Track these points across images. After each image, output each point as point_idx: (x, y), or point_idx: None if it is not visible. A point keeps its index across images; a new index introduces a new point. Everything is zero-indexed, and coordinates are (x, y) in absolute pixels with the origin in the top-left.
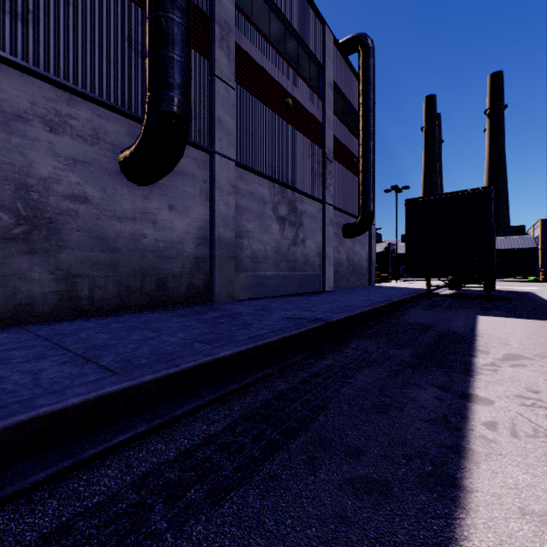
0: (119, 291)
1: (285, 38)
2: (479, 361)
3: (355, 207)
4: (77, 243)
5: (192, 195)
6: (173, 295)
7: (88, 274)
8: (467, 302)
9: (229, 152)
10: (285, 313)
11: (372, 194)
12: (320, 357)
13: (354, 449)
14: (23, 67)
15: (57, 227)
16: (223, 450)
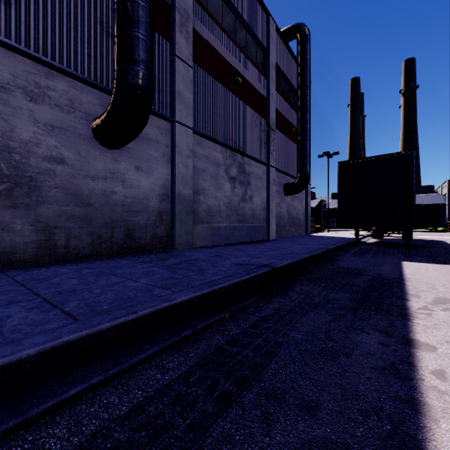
0: (92, 240)
1: (236, 25)
2: (412, 305)
3: (294, 169)
4: (54, 198)
5: (156, 158)
6: (139, 243)
7: (64, 226)
8: (390, 249)
9: (188, 121)
10: (235, 259)
11: (308, 158)
12: (268, 301)
13: (308, 402)
14: (5, 43)
15: (37, 185)
16: (176, 404)
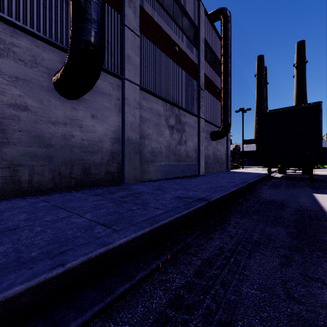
0: (53, 176)
1: (174, 6)
2: None
3: (218, 120)
4: (19, 140)
5: (109, 108)
6: (94, 178)
7: (28, 164)
8: (296, 182)
9: (135, 79)
10: (174, 192)
11: (229, 111)
12: (209, 237)
13: None
14: None
15: (2, 128)
16: None
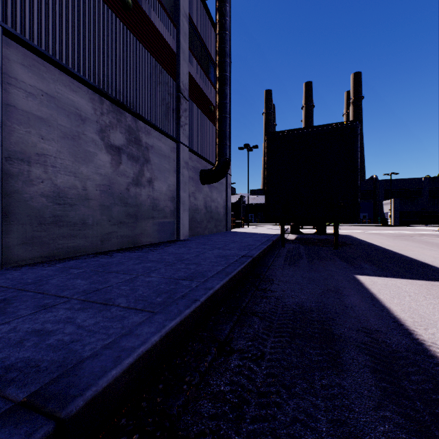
0: None
1: None
2: None
3: (213, 155)
4: None
5: None
6: None
7: None
8: (318, 249)
9: None
10: (13, 327)
11: (228, 140)
12: None
13: None
14: None
15: None
16: None
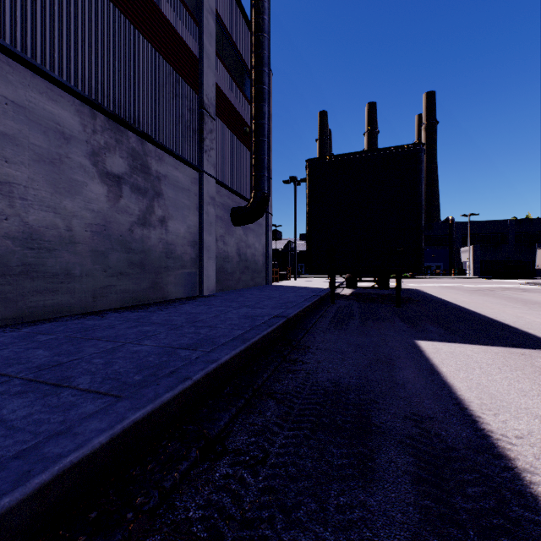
0: None
1: None
2: None
3: (249, 189)
4: None
5: None
6: None
7: None
8: (376, 307)
9: None
10: None
11: (266, 170)
12: None
13: None
14: None
15: None
16: None
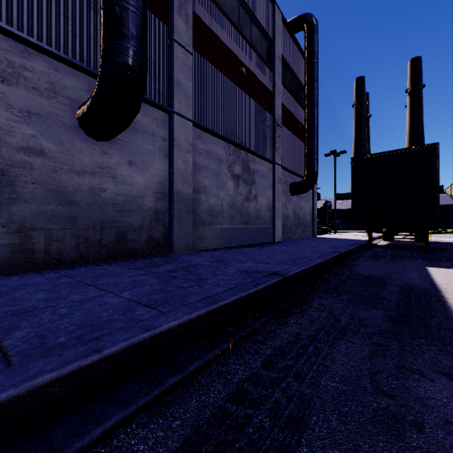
0: (77, 243)
1: (239, 13)
2: None
3: (301, 168)
4: (32, 195)
5: (152, 152)
6: (132, 247)
7: (44, 227)
8: (406, 252)
9: (187, 113)
10: (240, 265)
11: (316, 156)
12: (283, 322)
13: None
14: None
15: (10, 179)
16: None
